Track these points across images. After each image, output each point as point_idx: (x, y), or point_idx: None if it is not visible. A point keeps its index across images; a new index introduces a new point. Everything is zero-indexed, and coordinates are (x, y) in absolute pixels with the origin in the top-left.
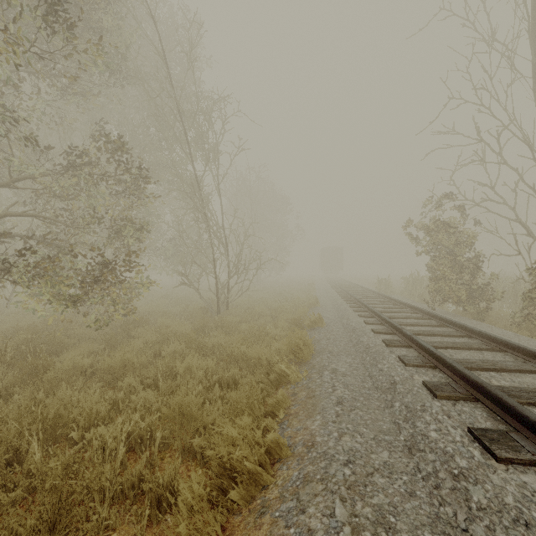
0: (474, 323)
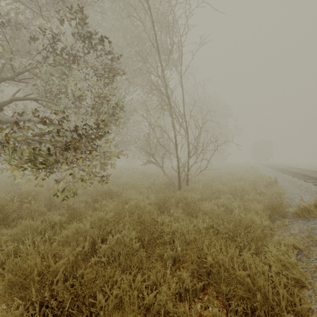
0: None
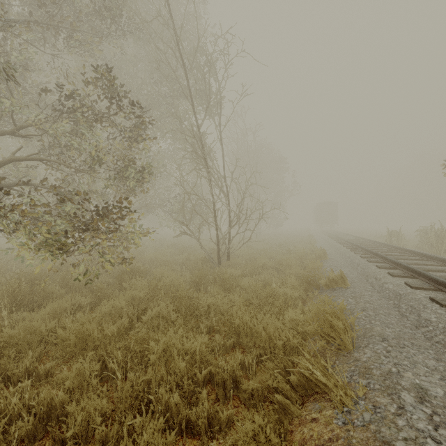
0: None
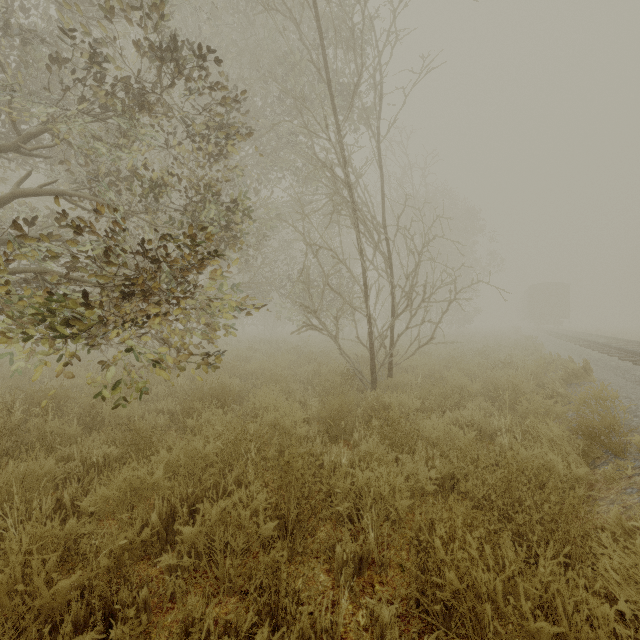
0: None
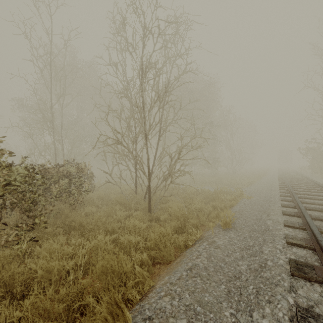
0: (318, 178)
